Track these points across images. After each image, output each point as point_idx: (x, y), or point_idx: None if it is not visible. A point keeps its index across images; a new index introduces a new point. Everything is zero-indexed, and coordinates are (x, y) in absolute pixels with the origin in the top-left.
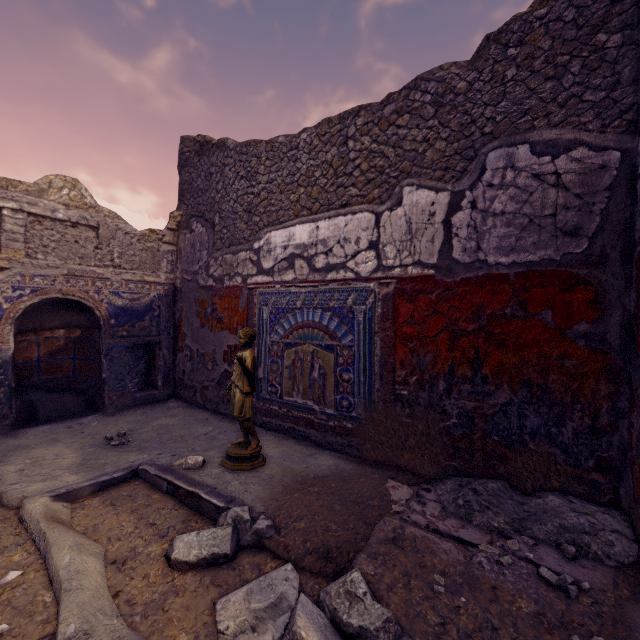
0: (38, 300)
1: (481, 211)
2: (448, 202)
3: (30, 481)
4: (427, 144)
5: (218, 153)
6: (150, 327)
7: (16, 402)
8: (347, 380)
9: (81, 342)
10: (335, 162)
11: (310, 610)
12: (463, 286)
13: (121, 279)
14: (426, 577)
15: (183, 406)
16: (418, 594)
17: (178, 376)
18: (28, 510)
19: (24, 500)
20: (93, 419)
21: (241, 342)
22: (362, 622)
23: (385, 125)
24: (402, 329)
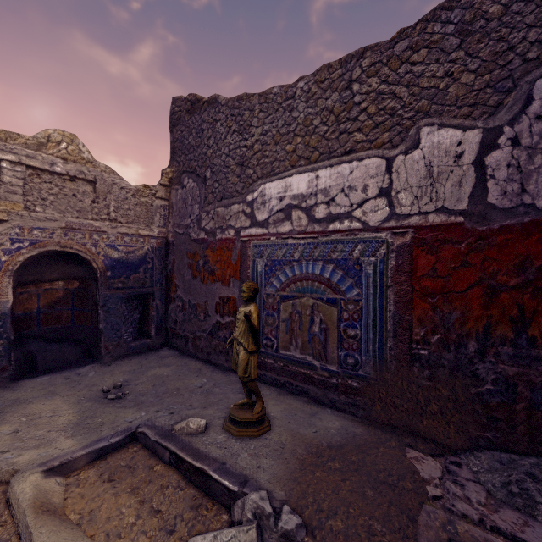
0: (37, 252)
1: (526, 148)
2: (480, 140)
3: (22, 448)
4: (450, 79)
5: (209, 110)
6: (144, 279)
7: (15, 354)
8: (352, 336)
9: (79, 293)
10: (337, 108)
11: None
12: (503, 234)
13: (117, 232)
14: None
15: (175, 355)
16: None
17: (170, 326)
18: (15, 494)
19: (12, 478)
20: (90, 369)
21: (244, 296)
22: None
23: (396, 63)
24: (421, 283)
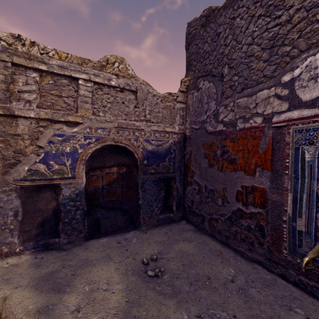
0: (100, 146)
1: None
2: None
3: None
4: None
5: (226, 12)
6: (168, 166)
7: (87, 220)
8: None
9: (126, 176)
10: None
11: None
12: None
13: (150, 130)
14: None
15: (192, 229)
16: None
17: (187, 204)
18: None
19: None
20: (133, 235)
21: None
22: None
23: None
24: None
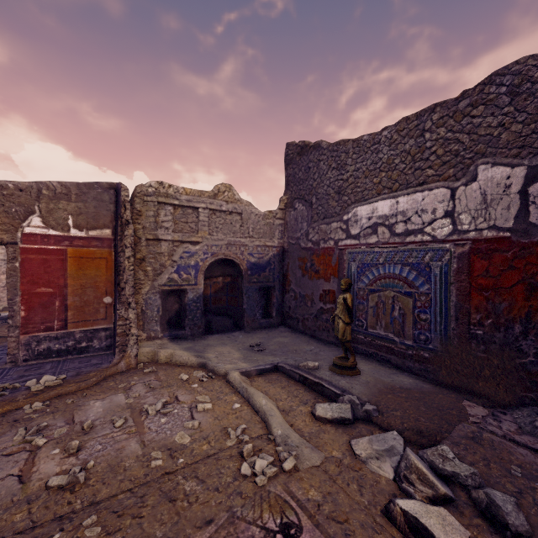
0: (214, 260)
1: None
2: (524, 175)
3: (224, 363)
4: (502, 128)
5: (314, 152)
6: (269, 276)
7: (204, 319)
8: (424, 319)
9: (230, 285)
10: (412, 151)
11: (415, 456)
12: None
13: (253, 245)
14: (504, 465)
15: (289, 331)
16: (497, 472)
17: (285, 310)
18: (232, 376)
19: (228, 371)
20: (239, 334)
21: (342, 288)
22: (454, 470)
23: (460, 117)
24: (477, 281)
